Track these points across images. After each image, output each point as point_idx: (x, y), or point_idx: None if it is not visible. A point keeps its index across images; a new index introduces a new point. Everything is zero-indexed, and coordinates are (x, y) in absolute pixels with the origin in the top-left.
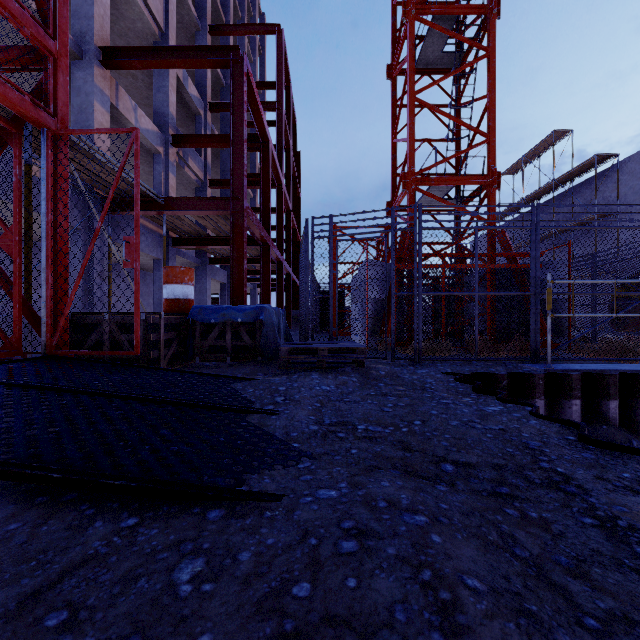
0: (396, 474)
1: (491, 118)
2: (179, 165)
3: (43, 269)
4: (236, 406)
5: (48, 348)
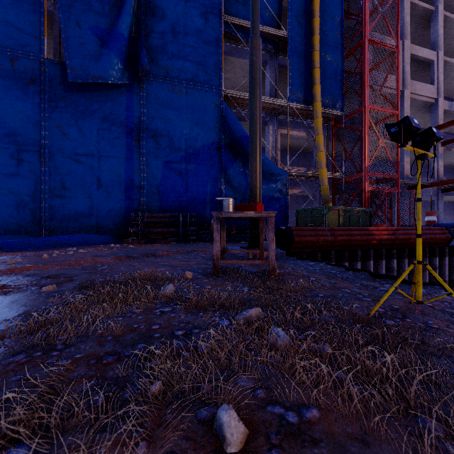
0: None
1: None
2: (446, 151)
3: (395, 217)
4: None
5: None
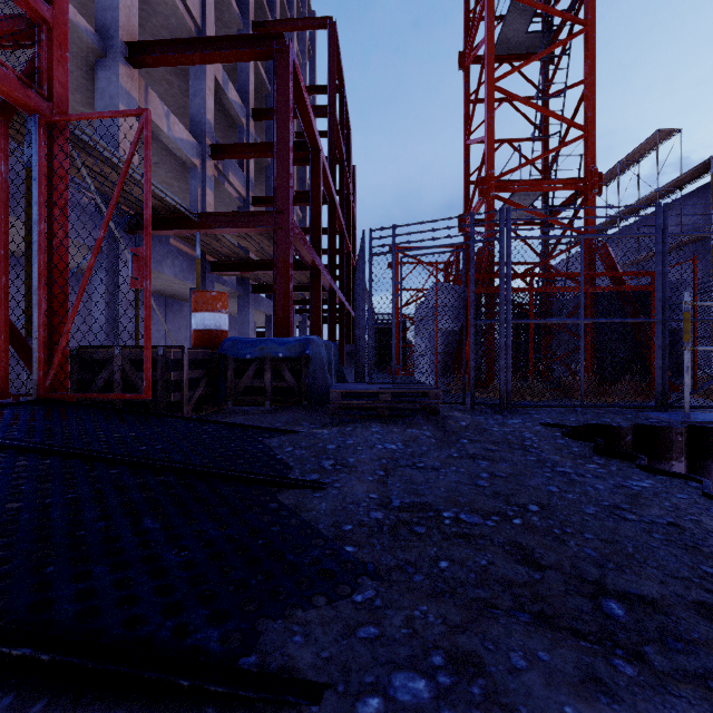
0: (527, 624)
1: (590, 107)
2: (218, 180)
3: (35, 291)
4: (265, 475)
5: (40, 390)
